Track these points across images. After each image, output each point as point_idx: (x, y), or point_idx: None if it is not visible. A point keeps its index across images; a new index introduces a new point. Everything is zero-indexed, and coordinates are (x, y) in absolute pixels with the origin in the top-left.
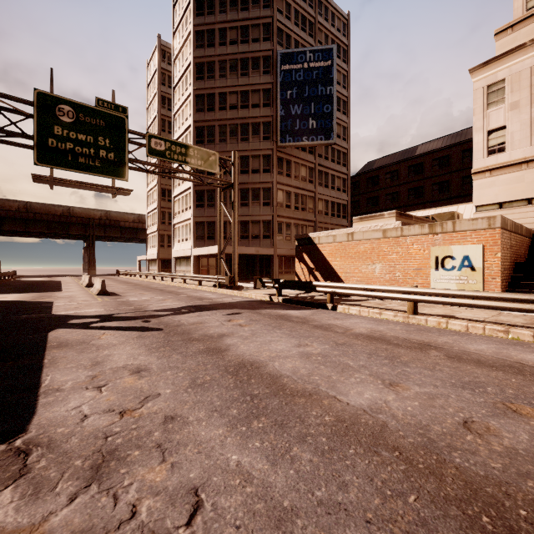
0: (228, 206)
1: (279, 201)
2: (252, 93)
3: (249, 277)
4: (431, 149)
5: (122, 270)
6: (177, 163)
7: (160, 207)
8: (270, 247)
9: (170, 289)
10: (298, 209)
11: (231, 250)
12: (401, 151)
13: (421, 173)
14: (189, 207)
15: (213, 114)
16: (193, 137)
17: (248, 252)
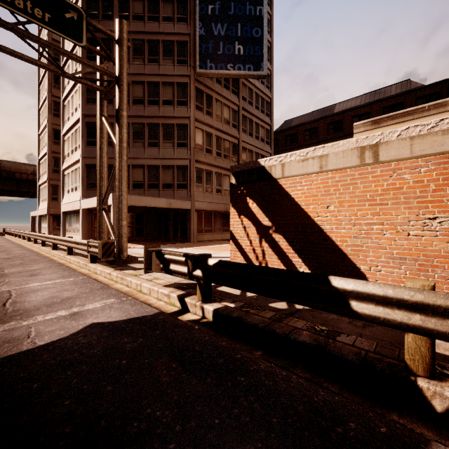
0: (131, 145)
1: (197, 143)
2: (163, 3)
3: (160, 237)
4: (350, 107)
5: (6, 228)
6: (66, 92)
7: (52, 151)
8: (187, 199)
9: (5, 263)
10: (220, 156)
11: (131, 201)
12: (319, 110)
13: (341, 131)
14: (79, 145)
15: (110, 23)
16: (83, 51)
17: (156, 204)
